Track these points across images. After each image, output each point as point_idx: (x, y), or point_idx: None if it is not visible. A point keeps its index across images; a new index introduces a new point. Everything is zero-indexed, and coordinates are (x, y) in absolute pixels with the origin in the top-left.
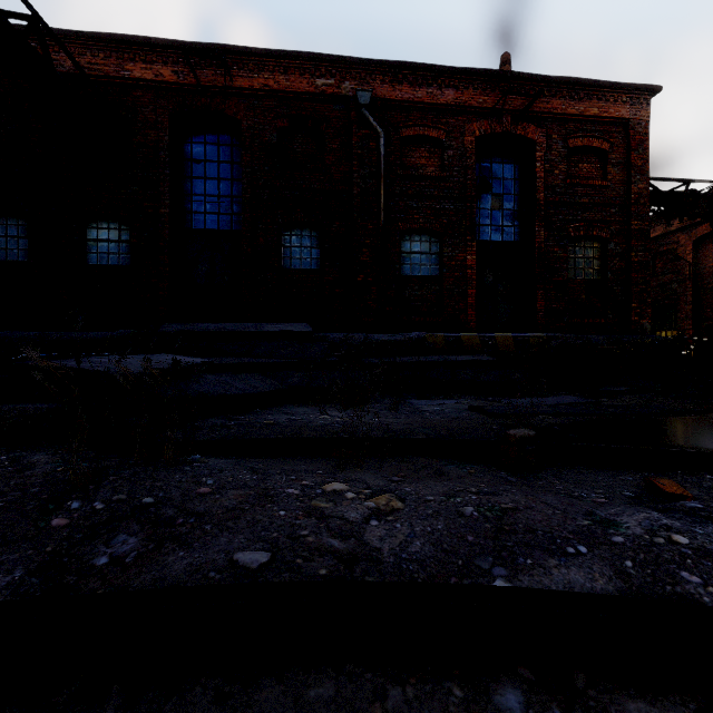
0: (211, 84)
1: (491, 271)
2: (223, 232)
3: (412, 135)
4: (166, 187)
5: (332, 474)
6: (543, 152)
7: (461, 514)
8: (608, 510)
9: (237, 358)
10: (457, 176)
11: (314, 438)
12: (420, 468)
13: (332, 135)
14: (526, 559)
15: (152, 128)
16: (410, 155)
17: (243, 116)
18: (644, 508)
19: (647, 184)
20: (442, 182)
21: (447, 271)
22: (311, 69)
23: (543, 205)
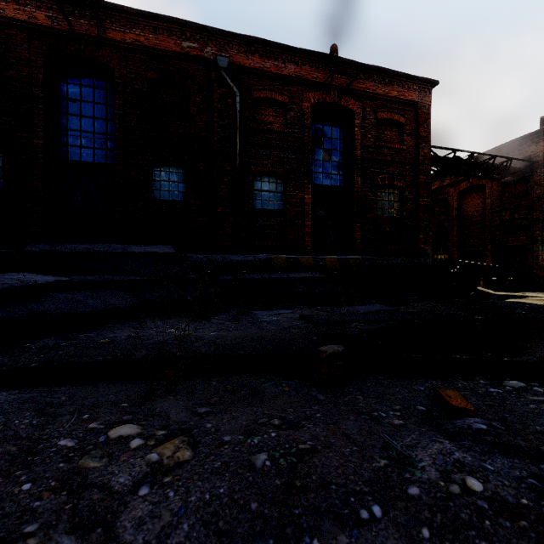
0: (85, 32)
1: (323, 208)
2: (98, 164)
3: (262, 97)
4: (40, 120)
5: (137, 406)
6: (360, 120)
7: (252, 465)
8: (404, 439)
9: (101, 276)
10: (297, 133)
11: (140, 359)
12: (238, 388)
13: (196, 90)
14: (313, 538)
15: (25, 65)
16: (261, 113)
17: (116, 64)
18: (436, 434)
19: (430, 150)
20: (286, 136)
21: (289, 206)
22: (177, 32)
23: (360, 160)
